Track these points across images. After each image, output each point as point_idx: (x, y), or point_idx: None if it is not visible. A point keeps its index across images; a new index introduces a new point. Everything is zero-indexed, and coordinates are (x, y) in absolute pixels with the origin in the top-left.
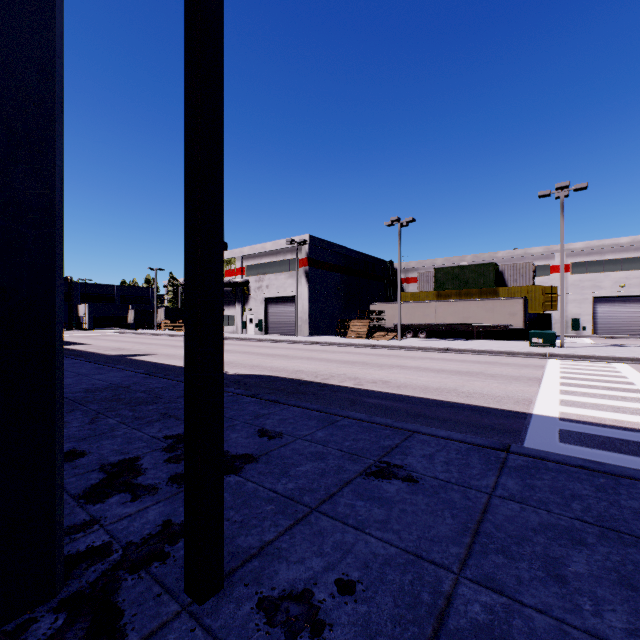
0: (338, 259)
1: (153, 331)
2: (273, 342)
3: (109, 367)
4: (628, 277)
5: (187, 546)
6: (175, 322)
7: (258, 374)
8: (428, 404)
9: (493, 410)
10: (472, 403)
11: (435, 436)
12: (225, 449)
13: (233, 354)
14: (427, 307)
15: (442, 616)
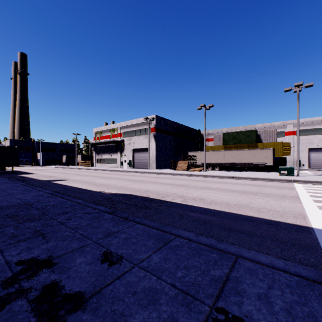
0: (171, 128)
1: (74, 166)
2: (136, 172)
3: (32, 189)
4: None
5: None
6: (86, 162)
7: (122, 193)
8: (234, 218)
9: (282, 224)
10: (264, 217)
11: (258, 263)
12: (61, 283)
13: (112, 180)
14: (219, 154)
15: None
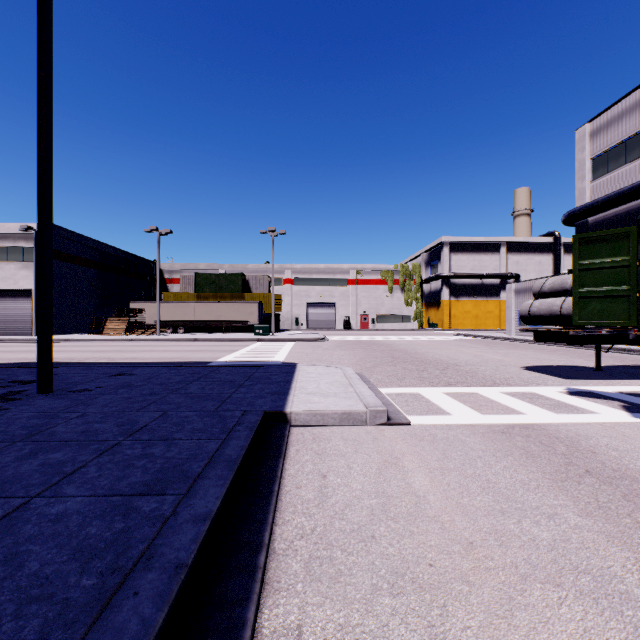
0: (92, 254)
1: None
2: (2, 342)
3: None
4: (324, 290)
5: (39, 379)
6: None
7: (6, 362)
8: (160, 363)
9: (196, 362)
10: (187, 361)
11: (151, 366)
12: (21, 380)
13: None
14: (187, 307)
15: (130, 385)
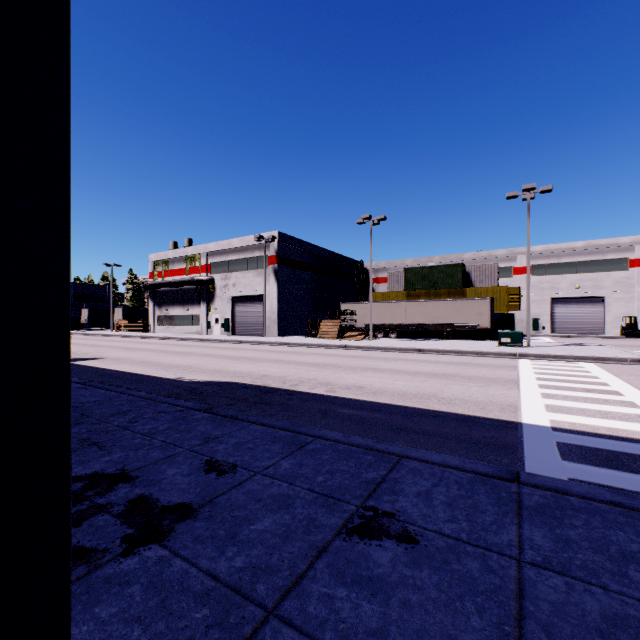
0: (308, 257)
1: (109, 332)
2: (240, 343)
3: None
4: (582, 279)
5: None
6: (134, 322)
7: (219, 380)
8: (409, 414)
9: (480, 419)
10: (456, 411)
11: (427, 462)
12: (154, 496)
13: (194, 357)
14: (397, 307)
15: None
